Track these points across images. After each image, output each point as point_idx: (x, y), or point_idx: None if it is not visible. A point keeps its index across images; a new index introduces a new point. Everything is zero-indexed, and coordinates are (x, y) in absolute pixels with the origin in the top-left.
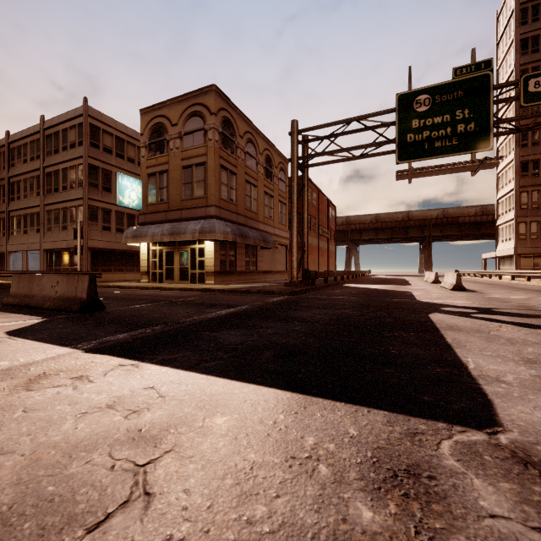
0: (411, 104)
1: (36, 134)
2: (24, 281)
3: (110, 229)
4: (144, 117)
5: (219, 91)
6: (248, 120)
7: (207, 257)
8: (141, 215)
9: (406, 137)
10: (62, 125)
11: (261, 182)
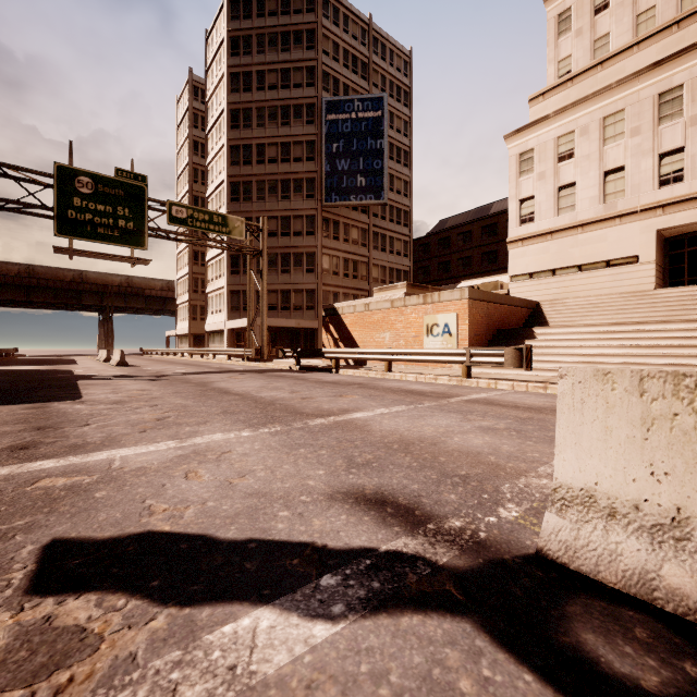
0: (73, 180)
1: None
2: None
3: None
4: None
5: None
6: None
7: None
8: None
9: (67, 211)
10: None
11: None
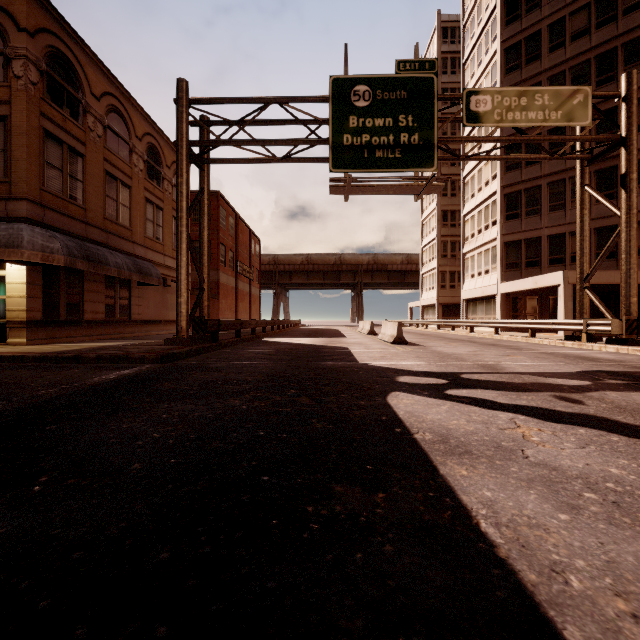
0: (348, 94)
1: None
2: None
3: None
4: None
5: None
6: (112, 75)
7: (11, 294)
8: None
9: (342, 137)
10: None
11: (139, 182)
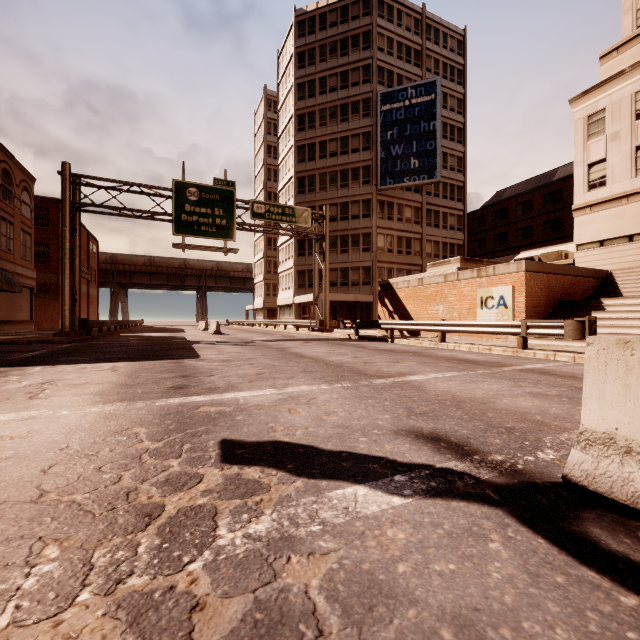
0: (185, 191)
1: None
2: None
3: None
4: None
5: None
6: None
7: None
8: None
9: (181, 216)
10: None
11: None
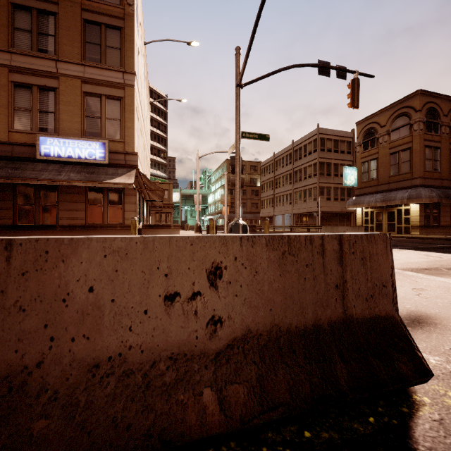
0: None
1: (289, 151)
2: (328, 229)
3: (330, 199)
4: (359, 126)
5: (423, 92)
6: None
7: (412, 215)
8: (356, 189)
9: None
10: (304, 143)
11: None
